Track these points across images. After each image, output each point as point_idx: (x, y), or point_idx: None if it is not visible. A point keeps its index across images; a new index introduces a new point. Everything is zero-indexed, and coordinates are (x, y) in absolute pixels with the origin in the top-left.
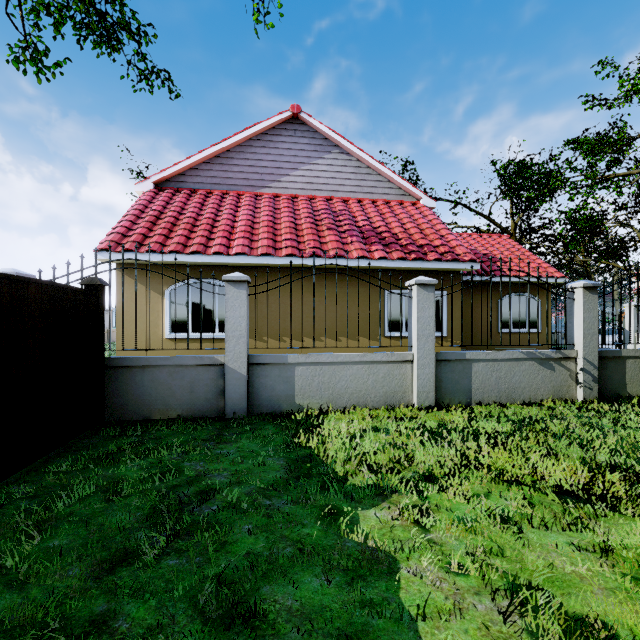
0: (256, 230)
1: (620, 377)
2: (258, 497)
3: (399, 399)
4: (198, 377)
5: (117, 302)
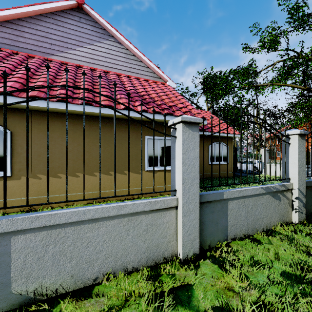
0: (34, 79)
1: None
2: None
3: (163, 251)
4: None
5: None
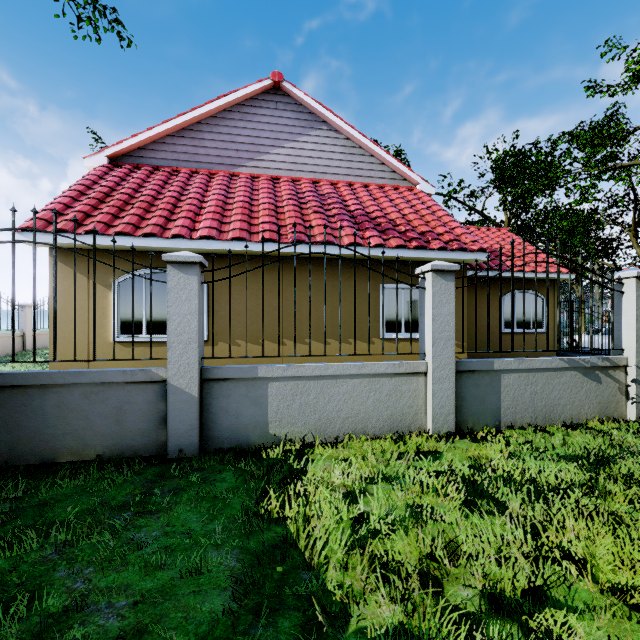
0: (228, 212)
1: None
2: None
3: (409, 424)
4: (128, 400)
5: (50, 296)
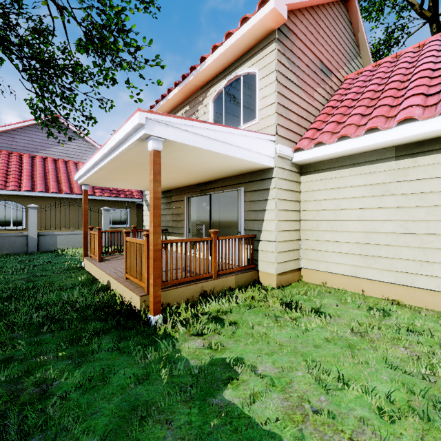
0: (34, 178)
1: None
2: (48, 257)
3: None
4: (16, 240)
5: None
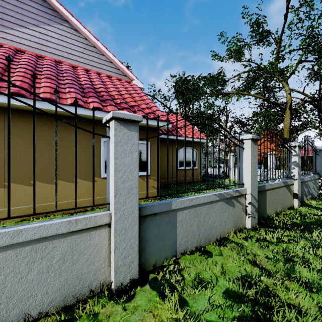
0: None
1: (264, 204)
2: None
3: (89, 283)
4: None
5: None
